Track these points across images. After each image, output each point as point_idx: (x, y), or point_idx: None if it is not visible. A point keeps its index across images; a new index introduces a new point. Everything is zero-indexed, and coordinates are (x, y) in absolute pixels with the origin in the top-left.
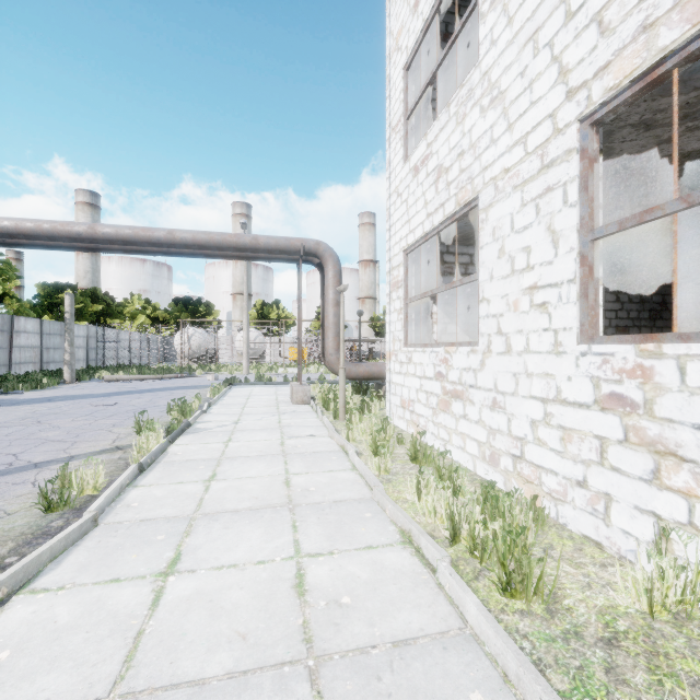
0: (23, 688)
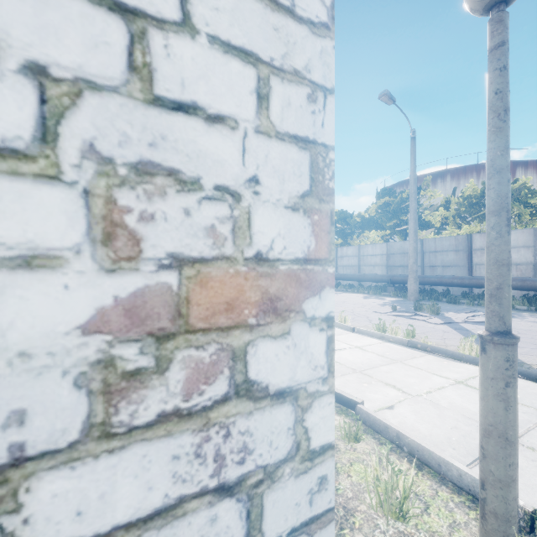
0: None
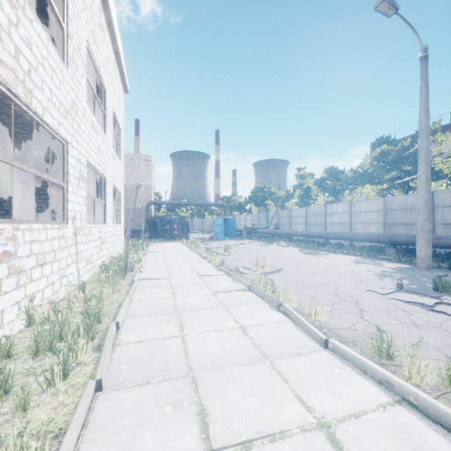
0: (248, 307)
